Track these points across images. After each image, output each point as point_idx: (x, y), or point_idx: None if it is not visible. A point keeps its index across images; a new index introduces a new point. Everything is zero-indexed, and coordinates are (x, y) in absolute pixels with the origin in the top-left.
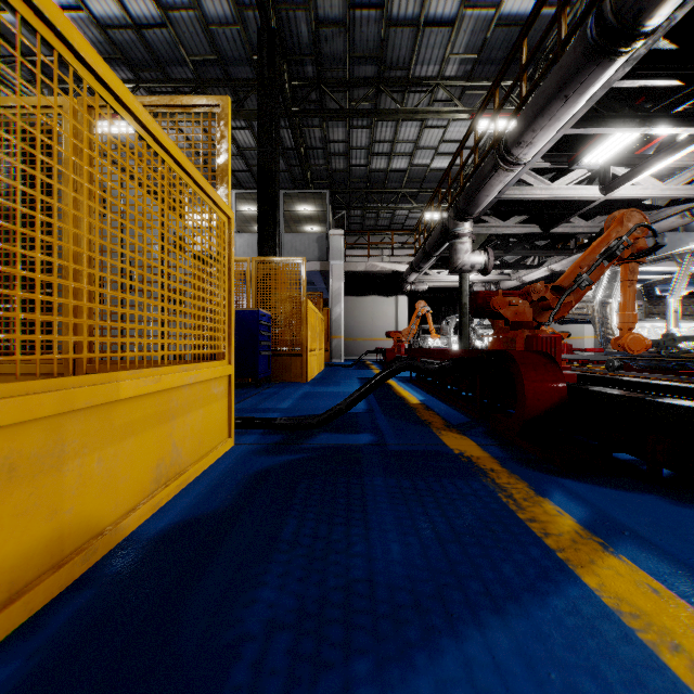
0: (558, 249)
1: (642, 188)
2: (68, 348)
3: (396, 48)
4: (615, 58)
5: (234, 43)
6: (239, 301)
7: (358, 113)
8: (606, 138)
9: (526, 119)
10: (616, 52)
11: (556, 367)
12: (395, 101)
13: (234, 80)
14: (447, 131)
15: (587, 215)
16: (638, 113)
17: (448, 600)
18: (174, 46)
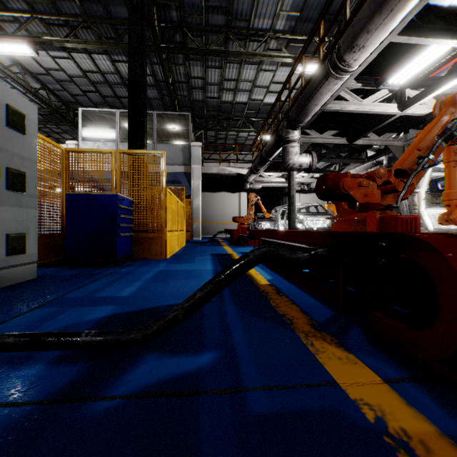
0: (355, 159)
1: (427, 107)
2: None
3: (240, 2)
4: None
5: None
6: (105, 188)
7: (212, 52)
8: (412, 58)
9: (362, 21)
10: None
11: None
12: (239, 45)
13: (114, 19)
14: (275, 75)
15: (376, 133)
16: (450, 27)
17: None
18: None
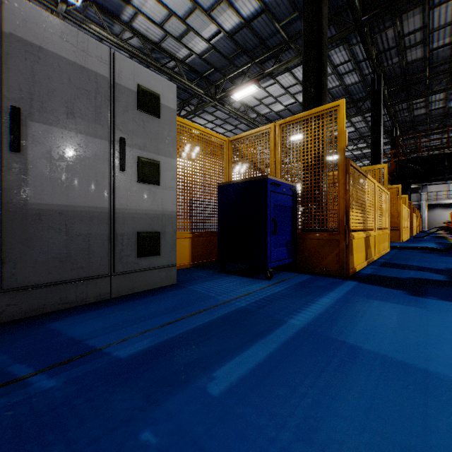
0: None
1: None
2: None
3: None
4: None
5: None
6: None
7: None
8: None
9: None
10: None
11: None
12: None
13: None
14: None
15: None
16: None
17: None
18: None
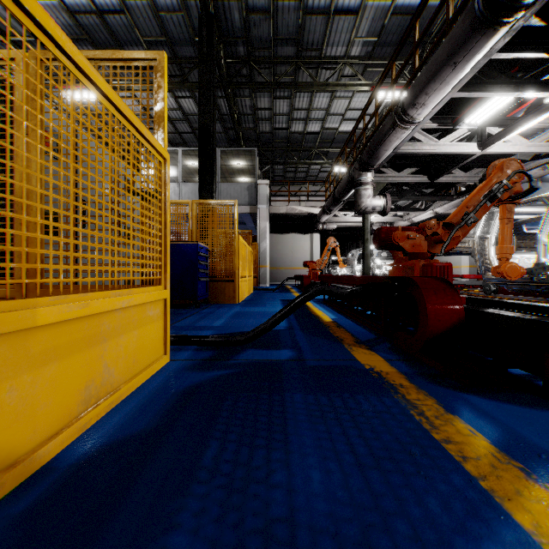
0: (442, 196)
1: (512, 144)
2: (21, 275)
3: (311, 32)
4: (498, 28)
5: (180, 27)
6: (182, 237)
7: (280, 85)
8: (484, 102)
9: (420, 84)
10: (499, 23)
11: (454, 291)
12: (310, 76)
13: (180, 58)
14: (352, 101)
15: (465, 168)
16: (512, 80)
17: (375, 547)
18: (130, 29)
